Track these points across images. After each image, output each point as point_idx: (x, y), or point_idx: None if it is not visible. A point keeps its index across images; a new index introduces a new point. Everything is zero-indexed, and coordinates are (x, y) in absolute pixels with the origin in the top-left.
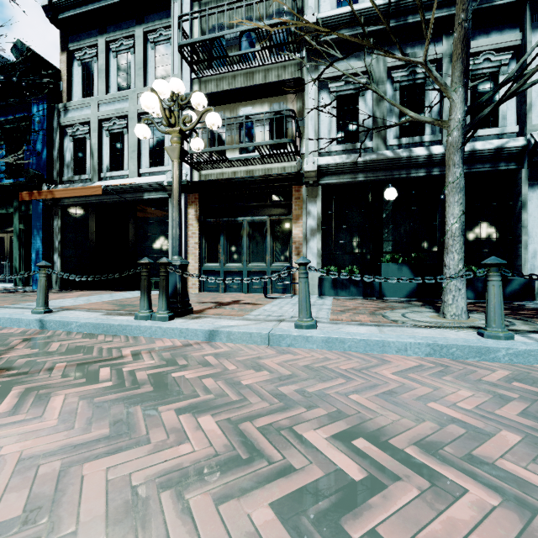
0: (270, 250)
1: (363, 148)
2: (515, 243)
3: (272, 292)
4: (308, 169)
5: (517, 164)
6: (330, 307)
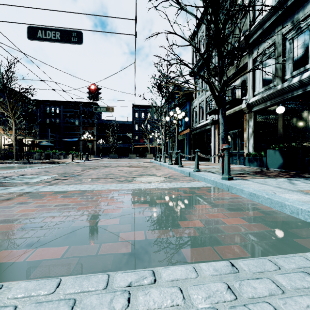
0: (238, 145)
1: (273, 85)
2: None
3: (239, 164)
4: (243, 107)
5: None
6: (218, 167)
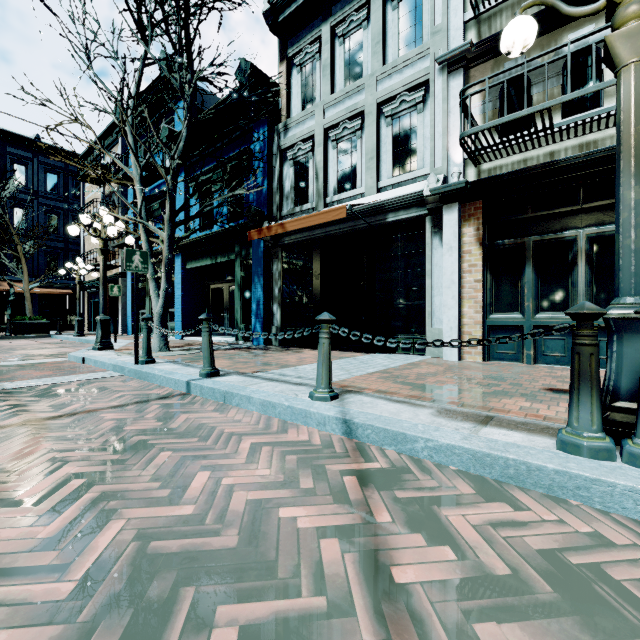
0: None
1: None
2: None
3: None
4: None
5: None
6: None
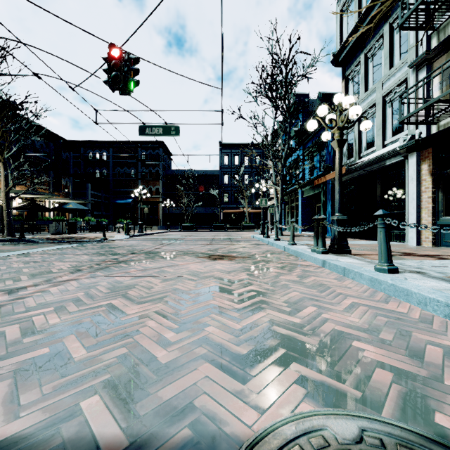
0: None
1: None
2: None
3: None
4: None
5: None
6: None
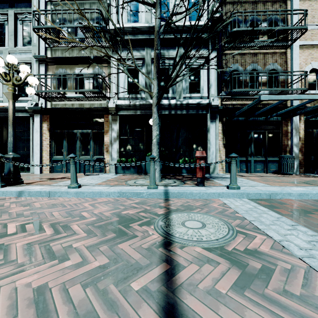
0: (92, 148)
1: (141, 97)
2: (206, 147)
3: (94, 172)
4: (110, 106)
5: (206, 111)
6: (110, 178)
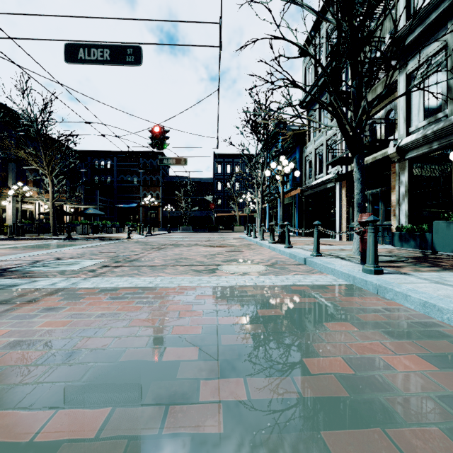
0: (381, 212)
1: (444, 115)
2: None
3: (383, 243)
4: (390, 152)
5: None
6: (348, 248)
